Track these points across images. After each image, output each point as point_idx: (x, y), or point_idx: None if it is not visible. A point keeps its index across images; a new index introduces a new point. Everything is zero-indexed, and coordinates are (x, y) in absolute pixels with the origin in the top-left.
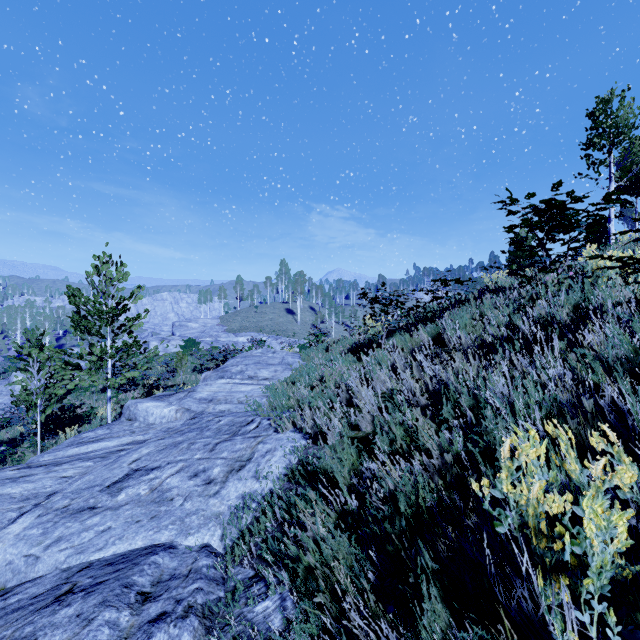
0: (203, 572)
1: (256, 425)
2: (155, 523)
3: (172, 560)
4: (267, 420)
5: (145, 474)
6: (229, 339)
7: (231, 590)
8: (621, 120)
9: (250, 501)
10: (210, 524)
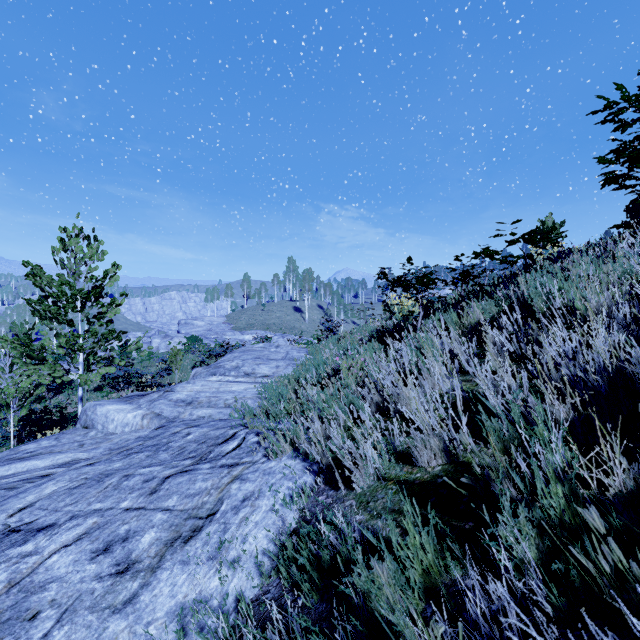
0: None
1: (237, 443)
2: None
3: None
4: (255, 435)
5: (20, 542)
6: (235, 337)
7: None
8: None
9: None
10: None
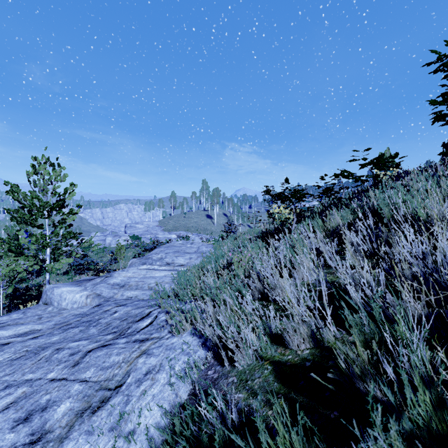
0: None
1: (150, 321)
2: None
3: None
4: (165, 314)
5: None
6: (164, 236)
7: None
8: None
9: None
10: None
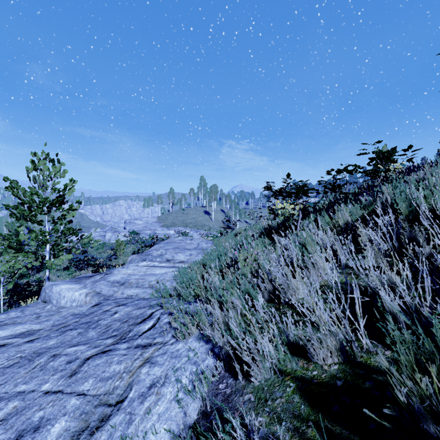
0: None
1: (152, 323)
2: None
3: None
4: (168, 316)
5: None
6: (163, 232)
7: None
8: None
9: None
10: None
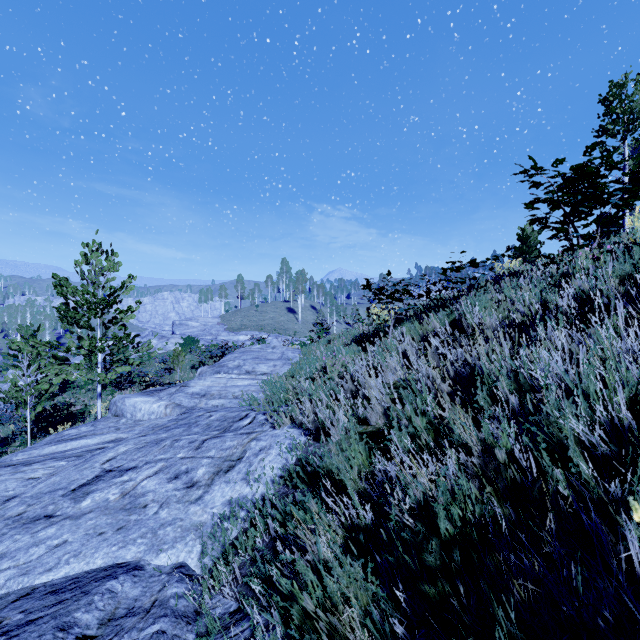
0: (170, 605)
1: (250, 420)
2: (121, 536)
3: (134, 586)
4: (263, 415)
5: (118, 476)
6: (229, 338)
7: (205, 631)
8: (637, 105)
9: (237, 509)
10: (188, 537)
